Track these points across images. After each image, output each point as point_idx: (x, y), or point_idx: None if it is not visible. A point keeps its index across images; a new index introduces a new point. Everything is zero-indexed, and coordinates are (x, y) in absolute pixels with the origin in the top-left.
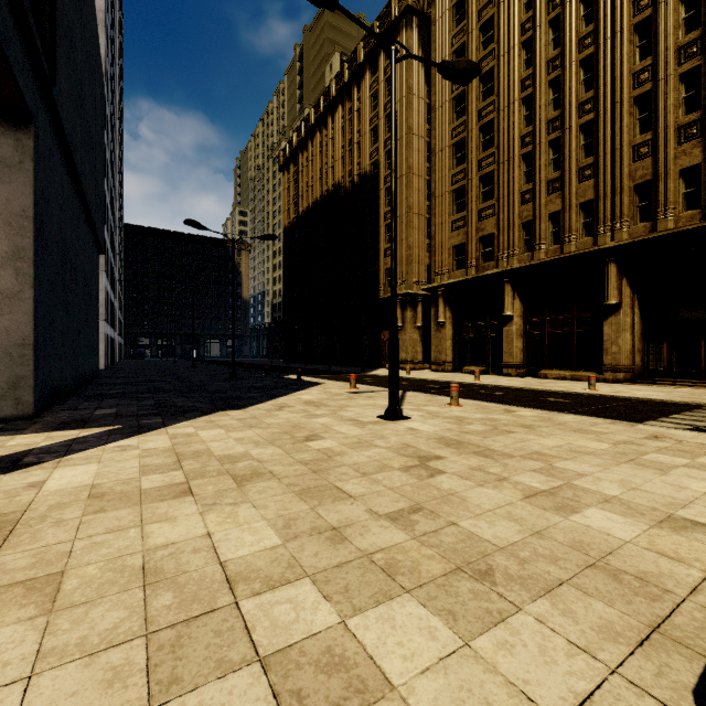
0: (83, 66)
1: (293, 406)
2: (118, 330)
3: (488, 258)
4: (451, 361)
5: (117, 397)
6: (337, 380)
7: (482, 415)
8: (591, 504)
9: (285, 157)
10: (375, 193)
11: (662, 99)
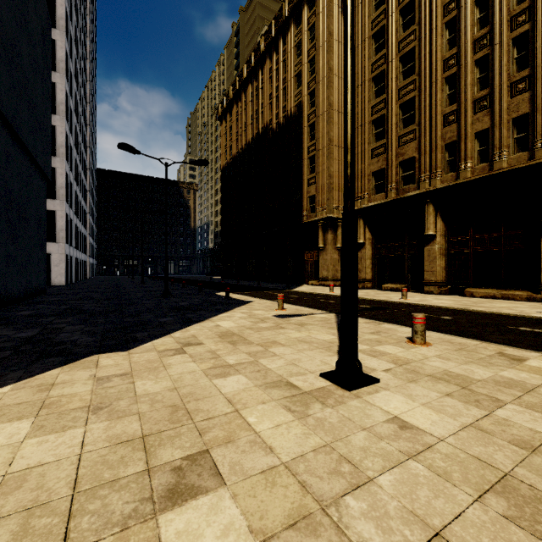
0: None
1: (202, 343)
2: (89, 252)
3: (408, 181)
4: (370, 278)
5: (7, 323)
6: (264, 297)
7: (485, 369)
8: None
9: (223, 108)
10: (299, 131)
11: None
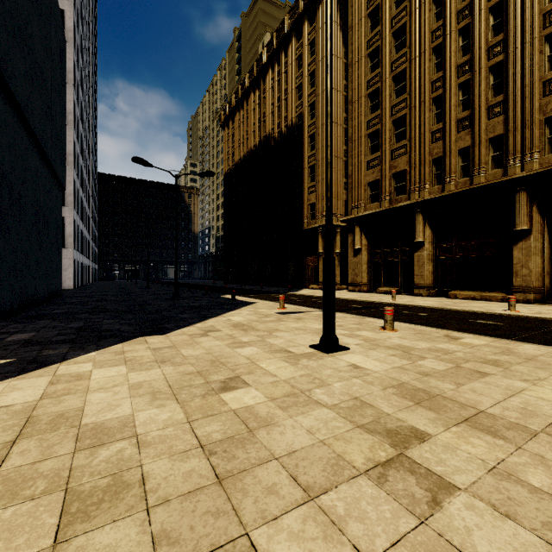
0: (28, 6)
1: (220, 330)
2: (92, 257)
3: (400, 192)
4: (366, 282)
5: (52, 318)
6: (267, 299)
7: (427, 343)
8: None
9: (225, 115)
10: (300, 141)
11: None
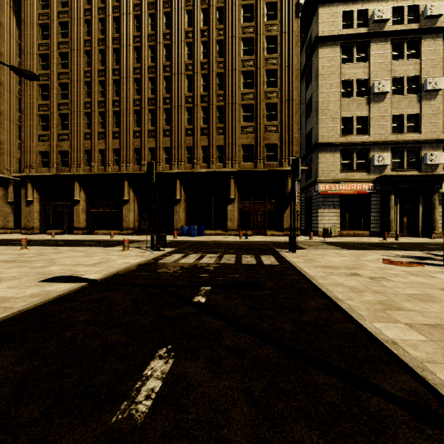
0: None
1: None
2: None
3: (65, 164)
4: (39, 227)
5: None
6: None
7: (38, 251)
8: (55, 266)
9: None
10: None
11: (143, 116)
